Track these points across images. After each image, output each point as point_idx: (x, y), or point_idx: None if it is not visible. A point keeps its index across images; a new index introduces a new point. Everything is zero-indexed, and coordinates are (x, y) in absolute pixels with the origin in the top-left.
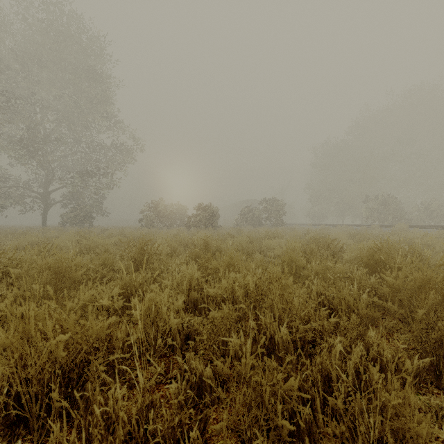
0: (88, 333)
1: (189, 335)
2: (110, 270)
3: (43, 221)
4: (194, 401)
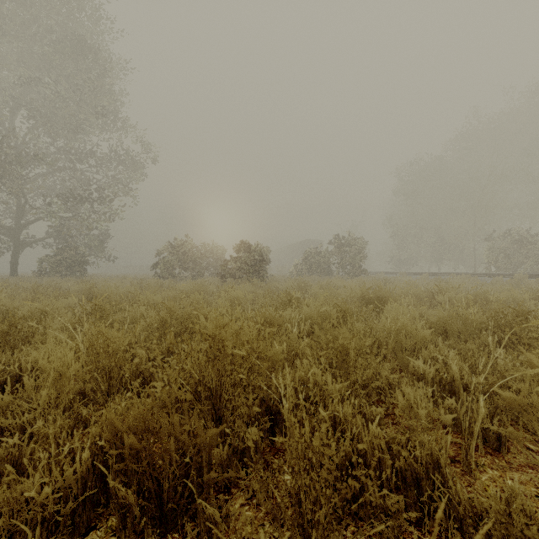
0: None
1: None
2: None
3: (12, 268)
4: None
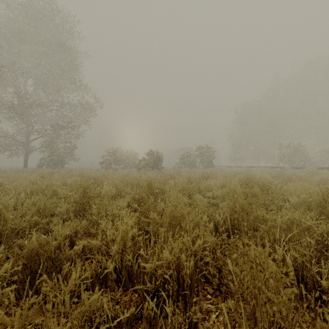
0: None
1: None
2: (49, 215)
3: (24, 164)
4: None
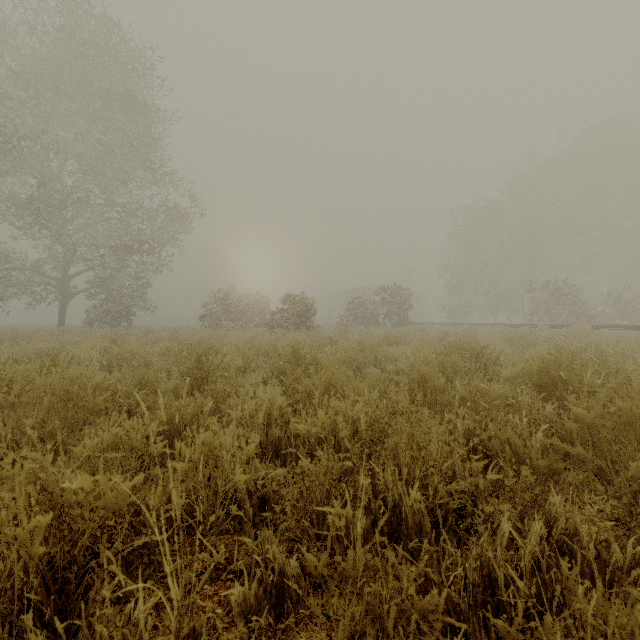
0: (97, 503)
1: (265, 498)
2: (151, 392)
3: (60, 319)
4: (271, 612)
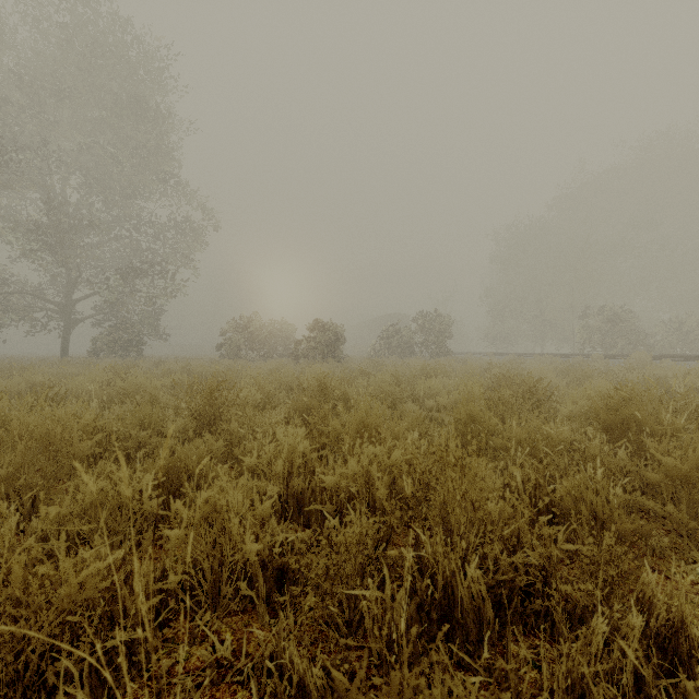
0: (55, 593)
1: (283, 570)
2: (155, 433)
3: (63, 349)
4: None
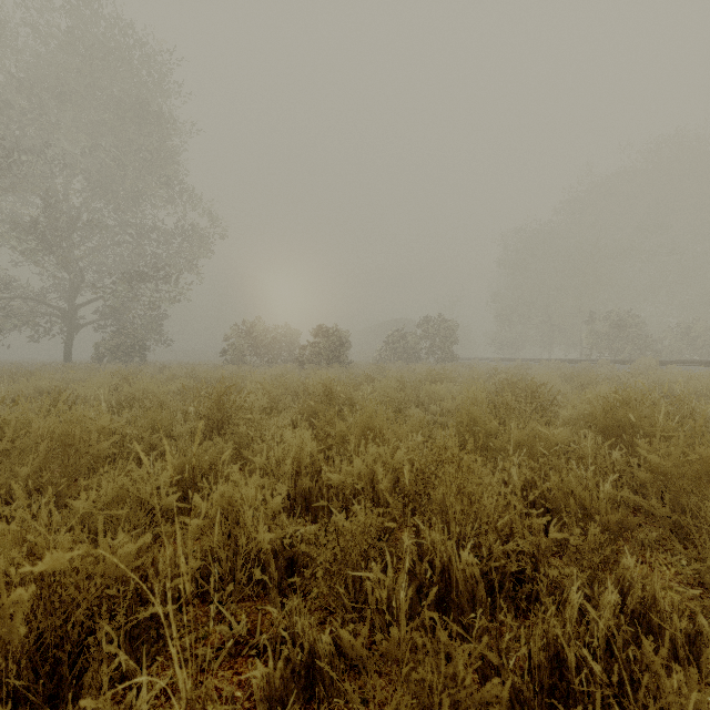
0: (95, 569)
1: (293, 559)
2: (165, 436)
3: (66, 354)
4: (299, 696)
